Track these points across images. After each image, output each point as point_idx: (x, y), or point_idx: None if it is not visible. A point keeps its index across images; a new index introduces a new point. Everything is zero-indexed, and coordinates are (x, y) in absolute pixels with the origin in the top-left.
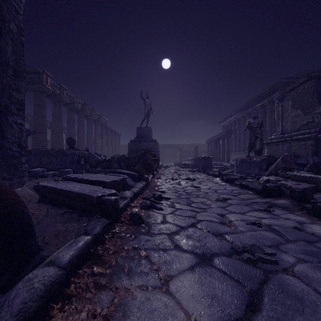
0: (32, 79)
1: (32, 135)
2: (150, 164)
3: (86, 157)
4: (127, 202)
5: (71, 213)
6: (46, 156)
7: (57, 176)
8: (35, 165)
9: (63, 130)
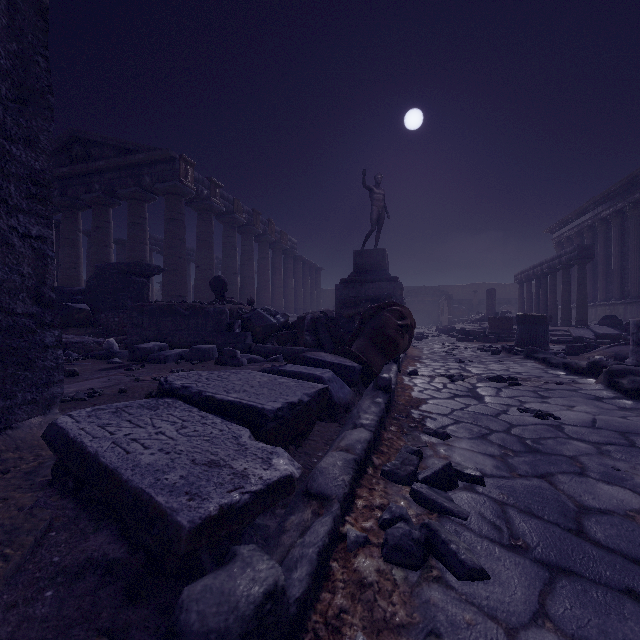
0: (163, 174)
1: (163, 276)
2: (392, 338)
3: (245, 318)
4: (328, 535)
5: (104, 577)
6: (169, 317)
7: (185, 361)
8: (150, 335)
9: (219, 266)
